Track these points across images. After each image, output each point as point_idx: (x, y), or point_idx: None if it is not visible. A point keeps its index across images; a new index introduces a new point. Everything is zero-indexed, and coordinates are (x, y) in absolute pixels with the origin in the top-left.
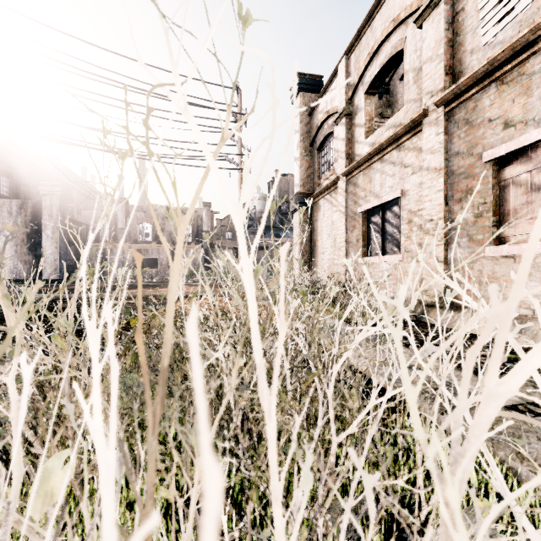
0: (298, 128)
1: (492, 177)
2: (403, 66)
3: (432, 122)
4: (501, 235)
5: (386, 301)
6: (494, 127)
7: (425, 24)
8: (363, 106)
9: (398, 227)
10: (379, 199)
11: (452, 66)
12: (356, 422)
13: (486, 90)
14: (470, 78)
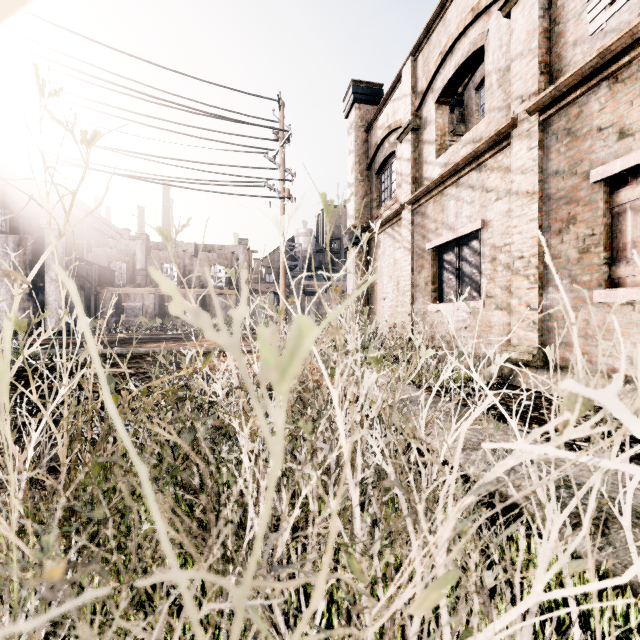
0: (353, 147)
1: (602, 202)
2: (480, 72)
3: (523, 134)
4: (615, 275)
5: (578, 392)
6: (605, 137)
7: (514, 11)
8: (434, 119)
9: (478, 267)
10: (454, 231)
11: (549, 63)
12: (497, 625)
13: (594, 90)
14: (574, 75)
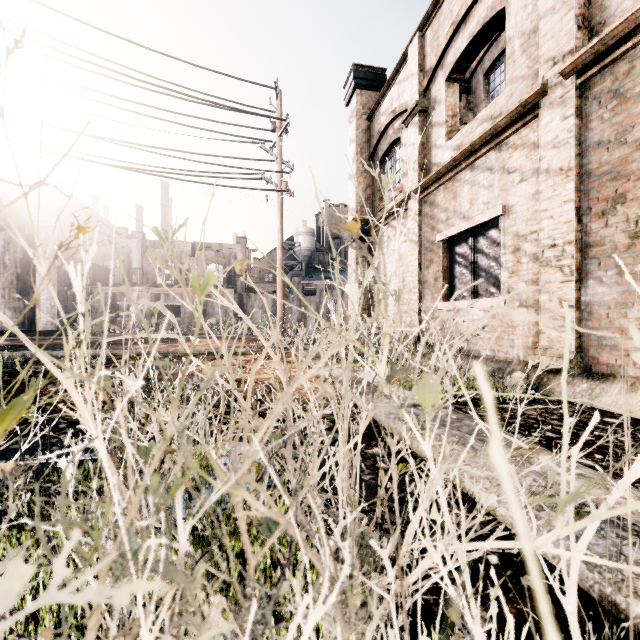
0: (354, 136)
1: None
2: (489, 56)
3: (555, 101)
4: None
5: None
6: None
7: None
8: (444, 98)
9: (497, 259)
10: (469, 220)
11: (587, 16)
12: None
13: None
14: (625, 23)
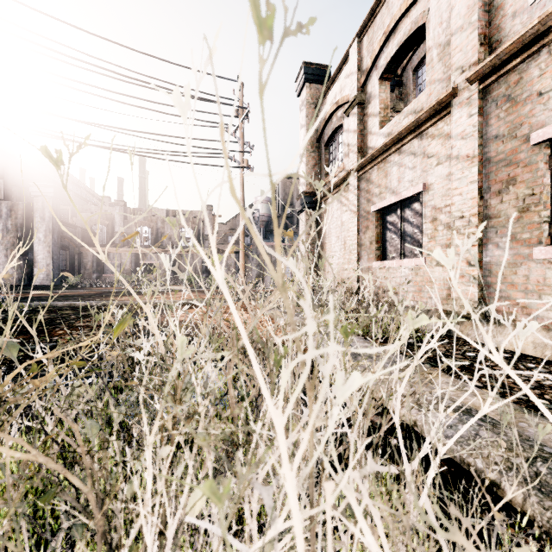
0: (304, 122)
1: (543, 163)
2: (417, 55)
3: (463, 102)
4: None
5: None
6: (545, 101)
7: None
8: (378, 93)
9: (419, 227)
10: (397, 195)
11: (488, 35)
12: None
13: (534, 57)
14: (514, 43)
